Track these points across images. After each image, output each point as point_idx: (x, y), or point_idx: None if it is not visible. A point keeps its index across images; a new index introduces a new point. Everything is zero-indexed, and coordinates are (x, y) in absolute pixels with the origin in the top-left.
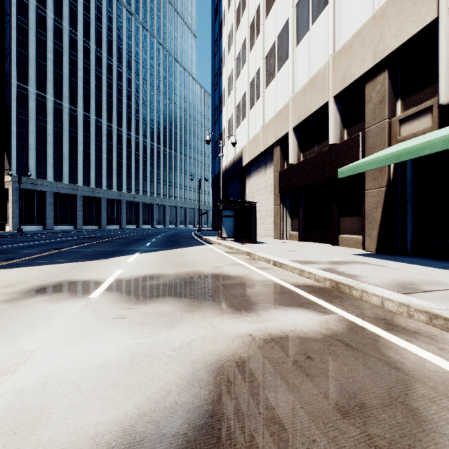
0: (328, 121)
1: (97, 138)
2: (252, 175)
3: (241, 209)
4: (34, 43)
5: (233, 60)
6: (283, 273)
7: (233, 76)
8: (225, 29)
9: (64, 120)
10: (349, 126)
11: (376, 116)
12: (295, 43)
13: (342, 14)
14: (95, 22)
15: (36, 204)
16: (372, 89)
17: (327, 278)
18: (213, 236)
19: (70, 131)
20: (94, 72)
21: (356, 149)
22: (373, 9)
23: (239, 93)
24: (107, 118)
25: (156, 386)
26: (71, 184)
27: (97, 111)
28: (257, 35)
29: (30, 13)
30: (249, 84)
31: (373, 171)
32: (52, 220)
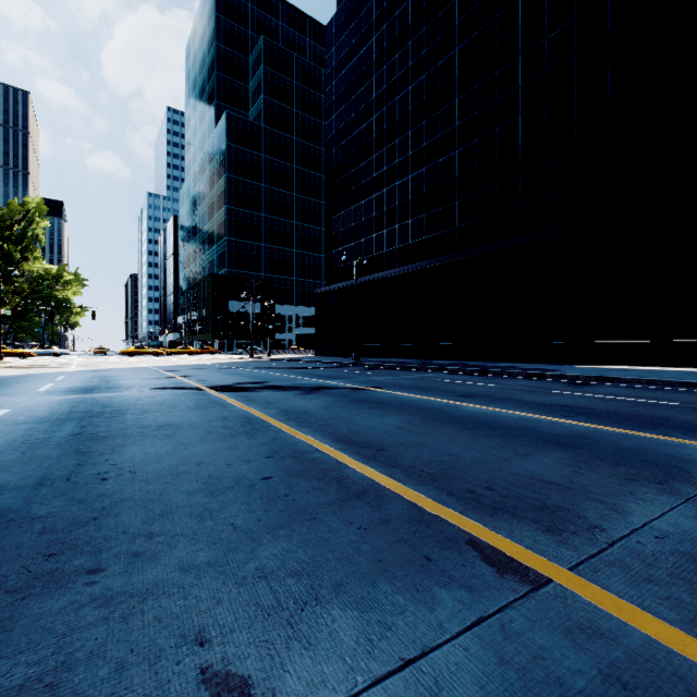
0: None
1: None
2: None
3: None
4: None
5: None
6: None
7: None
8: None
9: None
10: None
11: None
12: None
13: None
14: None
15: None
16: None
17: None
18: None
19: None
20: None
21: None
22: None
23: None
24: None
25: (54, 365)
26: None
27: None
28: None
29: None
30: None
31: None
32: None
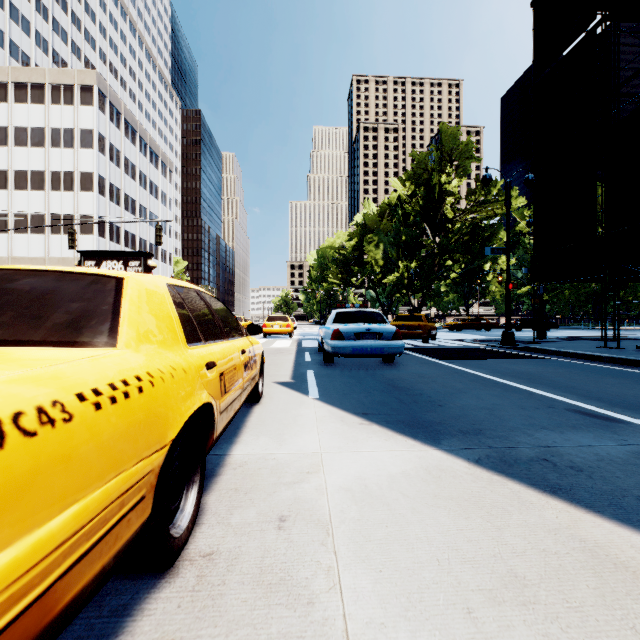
0: None
1: None
2: None
3: None
4: None
5: None
6: None
7: None
8: None
9: None
10: None
11: None
12: None
13: (16, 244)
14: None
15: None
16: None
17: None
18: None
19: None
20: None
21: None
22: (29, 255)
23: None
24: None
25: None
26: None
27: None
28: None
29: None
30: None
31: None
32: None
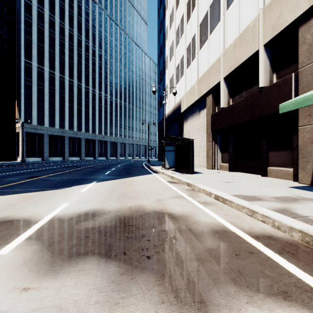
0: (257, 68)
1: (78, 97)
2: (188, 119)
3: (181, 145)
4: (36, 32)
5: (173, 33)
6: (229, 211)
7: (173, 45)
8: (167, 11)
9: (56, 84)
10: (279, 70)
11: (311, 56)
12: (226, 8)
13: None
14: (77, 16)
15: (37, 143)
16: (306, 31)
17: (296, 228)
18: (158, 165)
19: (60, 92)
20: (76, 51)
21: (289, 88)
22: None
23: (178, 57)
24: (85, 83)
25: None
26: (61, 129)
27: (78, 78)
28: (193, 9)
29: (33, 11)
30: (186, 49)
31: (308, 108)
32: (48, 154)
